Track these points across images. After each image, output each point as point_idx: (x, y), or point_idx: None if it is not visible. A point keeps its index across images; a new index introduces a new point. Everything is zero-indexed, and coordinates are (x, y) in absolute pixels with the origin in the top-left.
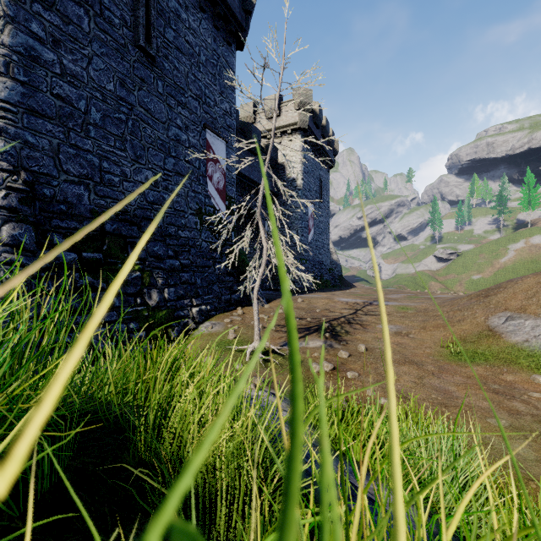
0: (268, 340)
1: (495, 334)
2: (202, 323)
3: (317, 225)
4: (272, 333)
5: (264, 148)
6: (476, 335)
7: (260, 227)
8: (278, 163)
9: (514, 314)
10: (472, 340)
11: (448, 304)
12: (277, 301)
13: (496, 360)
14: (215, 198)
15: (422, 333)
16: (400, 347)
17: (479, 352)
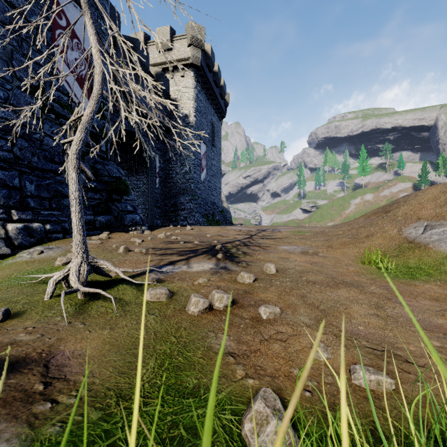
0: (126, 264)
1: (419, 245)
2: (29, 248)
3: (210, 167)
4: (138, 256)
5: (154, 76)
6: (396, 248)
7: (88, 29)
8: (170, 98)
9: (432, 223)
10: (394, 254)
11: (344, 225)
12: (163, 229)
13: (442, 274)
14: (70, 83)
15: (331, 251)
16: (316, 265)
17: (413, 265)
